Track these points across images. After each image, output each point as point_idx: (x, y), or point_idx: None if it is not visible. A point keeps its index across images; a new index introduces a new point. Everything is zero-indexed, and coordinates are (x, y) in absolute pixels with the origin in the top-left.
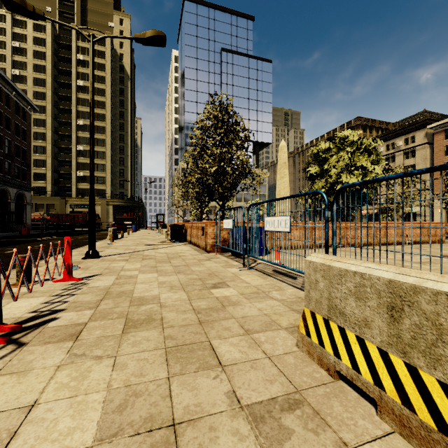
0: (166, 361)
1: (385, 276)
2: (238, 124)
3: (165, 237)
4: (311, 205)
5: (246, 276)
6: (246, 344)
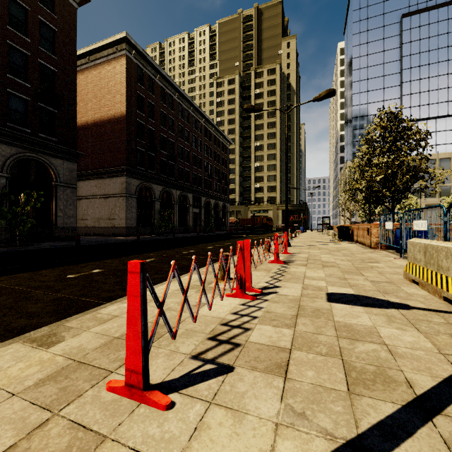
0: (342, 273)
1: (424, 242)
2: (409, 130)
3: (332, 237)
4: (438, 213)
5: (397, 261)
6: (378, 275)
